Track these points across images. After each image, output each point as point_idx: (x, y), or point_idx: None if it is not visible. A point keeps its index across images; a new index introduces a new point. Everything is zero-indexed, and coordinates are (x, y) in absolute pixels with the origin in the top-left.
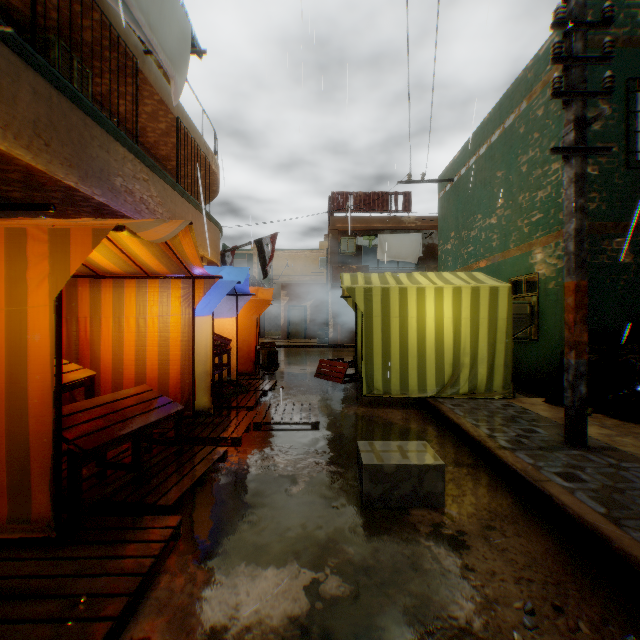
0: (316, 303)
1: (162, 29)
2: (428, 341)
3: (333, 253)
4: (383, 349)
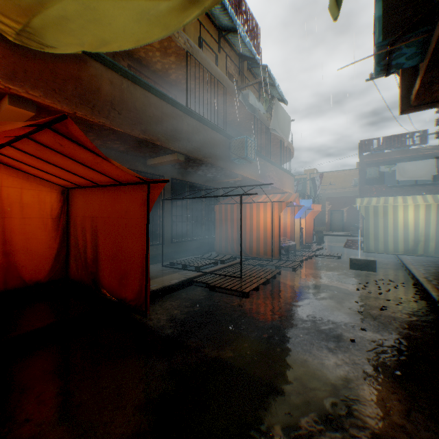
0: (350, 209)
1: (284, 129)
2: (398, 229)
3: (361, 178)
4: (374, 232)
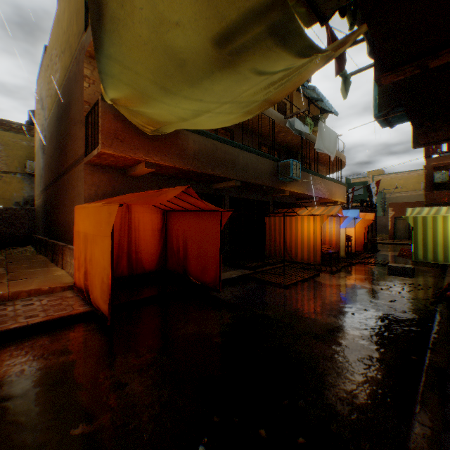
0: None
1: (330, 146)
2: (448, 239)
3: (426, 183)
4: (422, 242)
